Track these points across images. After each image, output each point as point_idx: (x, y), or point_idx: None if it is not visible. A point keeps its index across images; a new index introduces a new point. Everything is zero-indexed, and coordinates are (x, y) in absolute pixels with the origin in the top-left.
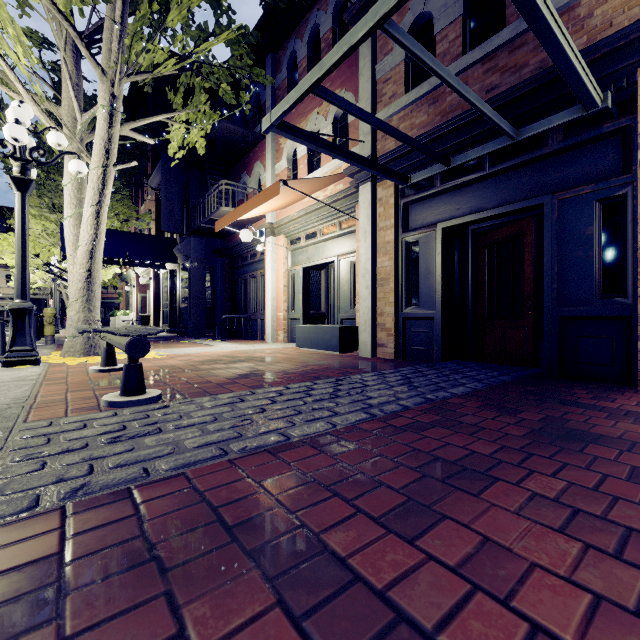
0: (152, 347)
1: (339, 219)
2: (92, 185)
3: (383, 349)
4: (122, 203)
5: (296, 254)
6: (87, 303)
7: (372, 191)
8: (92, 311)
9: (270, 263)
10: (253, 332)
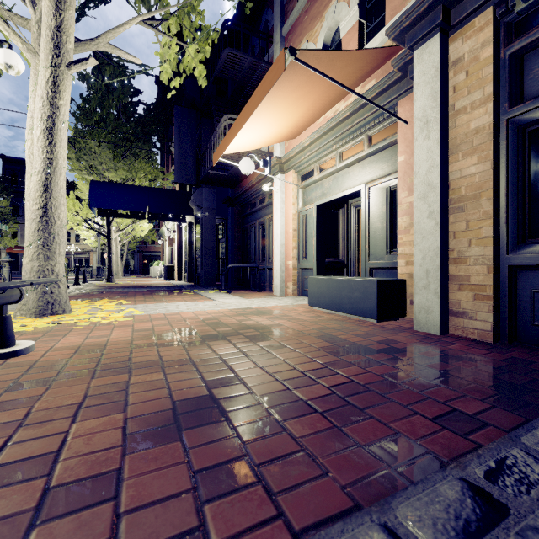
0: (147, 300)
1: (368, 132)
2: (40, 93)
3: (464, 321)
4: (149, 164)
5: (308, 191)
6: (43, 248)
7: (441, 49)
8: (50, 258)
9: (278, 204)
10: (261, 282)
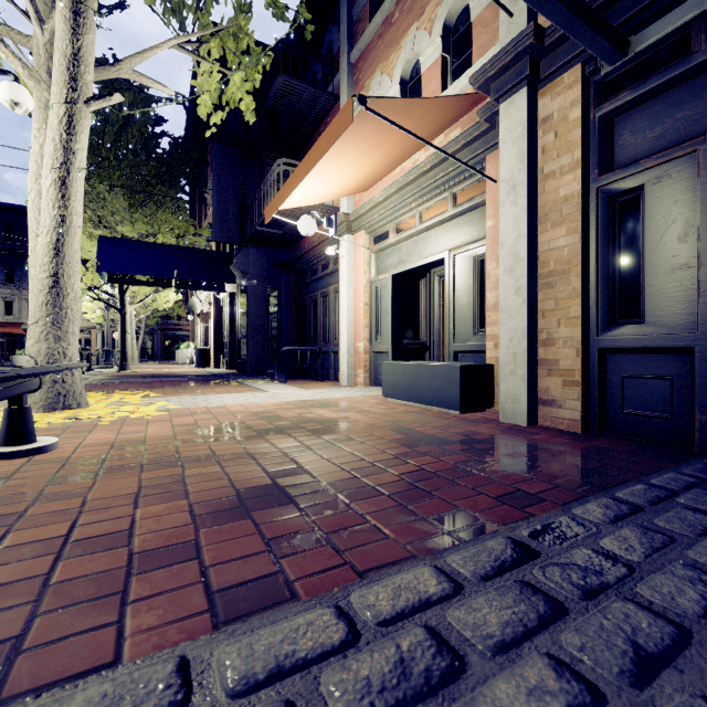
0: (180, 391)
1: (452, 189)
2: (51, 134)
3: (553, 410)
4: (177, 215)
5: (382, 257)
6: (53, 327)
7: (529, 105)
8: (62, 339)
9: (345, 272)
10: (324, 370)
